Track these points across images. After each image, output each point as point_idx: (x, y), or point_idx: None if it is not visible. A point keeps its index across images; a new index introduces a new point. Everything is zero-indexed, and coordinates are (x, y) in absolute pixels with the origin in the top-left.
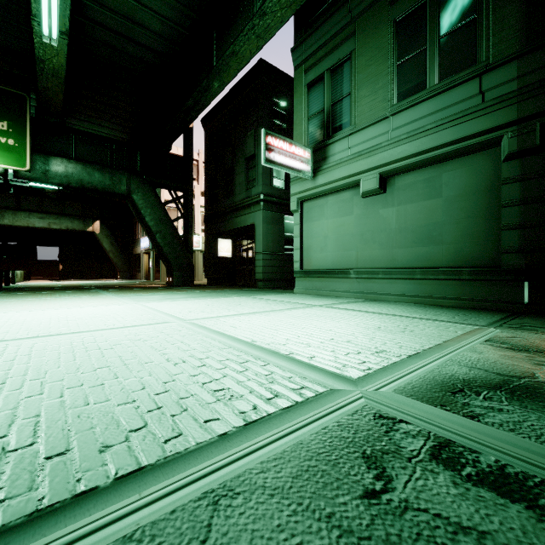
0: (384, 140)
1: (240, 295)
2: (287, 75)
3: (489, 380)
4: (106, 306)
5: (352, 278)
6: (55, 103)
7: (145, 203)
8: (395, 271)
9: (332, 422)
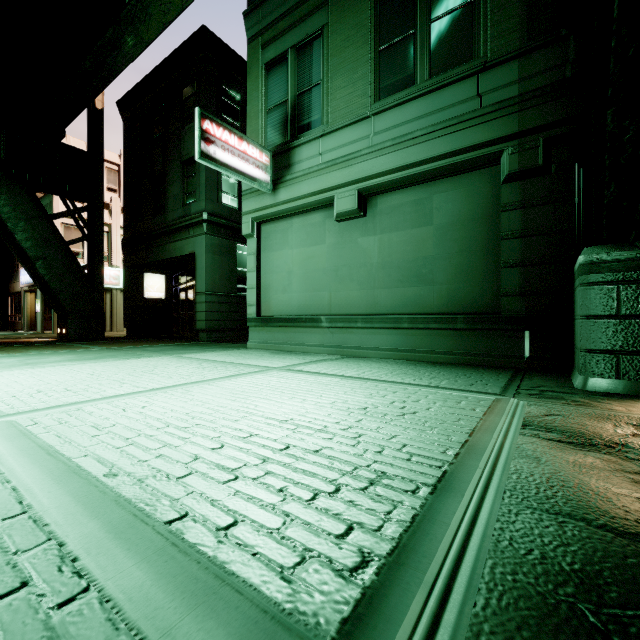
0: (364, 147)
1: (165, 353)
2: (241, 58)
3: (621, 564)
4: None
5: (323, 327)
6: None
7: (14, 211)
8: (378, 318)
9: None
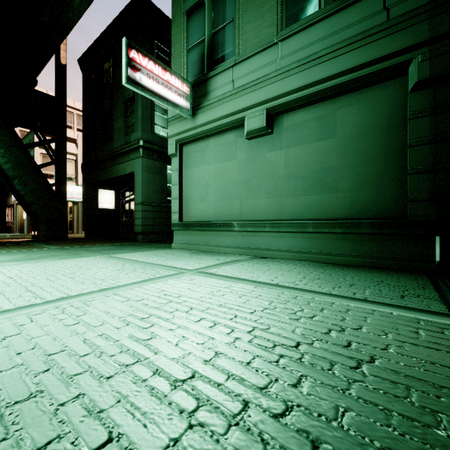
0: (272, 71)
1: (101, 253)
2: (170, 20)
3: None
4: None
5: (235, 231)
6: None
7: None
8: (284, 223)
9: None
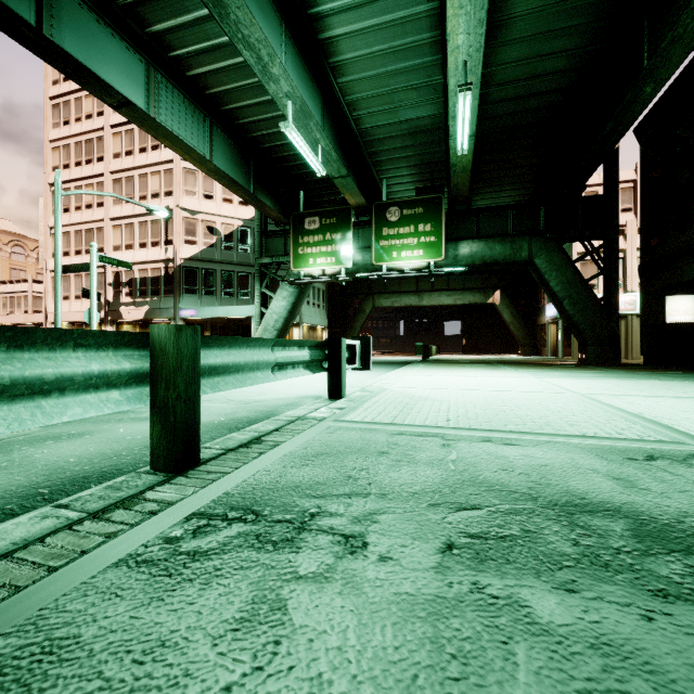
0: None
1: (686, 379)
2: None
3: None
4: (506, 377)
5: None
6: (463, 193)
7: (548, 265)
8: None
9: (648, 447)
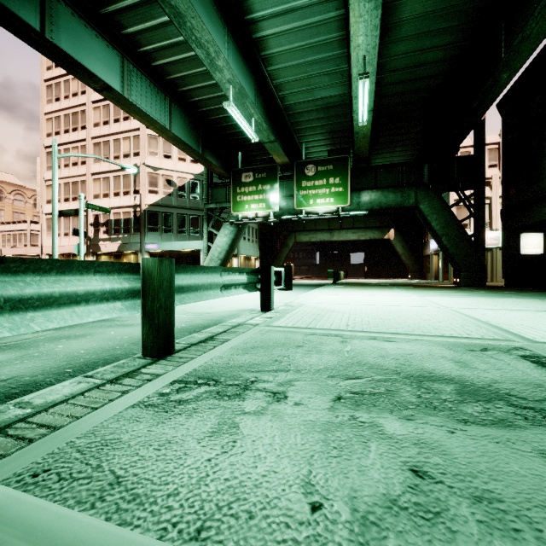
0: None
1: (532, 297)
2: None
3: None
4: (395, 296)
5: None
6: (364, 154)
7: (430, 210)
8: None
9: (485, 343)
